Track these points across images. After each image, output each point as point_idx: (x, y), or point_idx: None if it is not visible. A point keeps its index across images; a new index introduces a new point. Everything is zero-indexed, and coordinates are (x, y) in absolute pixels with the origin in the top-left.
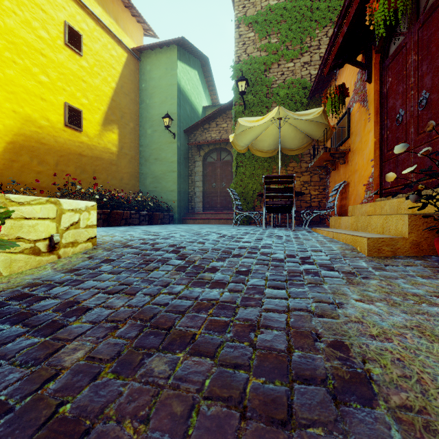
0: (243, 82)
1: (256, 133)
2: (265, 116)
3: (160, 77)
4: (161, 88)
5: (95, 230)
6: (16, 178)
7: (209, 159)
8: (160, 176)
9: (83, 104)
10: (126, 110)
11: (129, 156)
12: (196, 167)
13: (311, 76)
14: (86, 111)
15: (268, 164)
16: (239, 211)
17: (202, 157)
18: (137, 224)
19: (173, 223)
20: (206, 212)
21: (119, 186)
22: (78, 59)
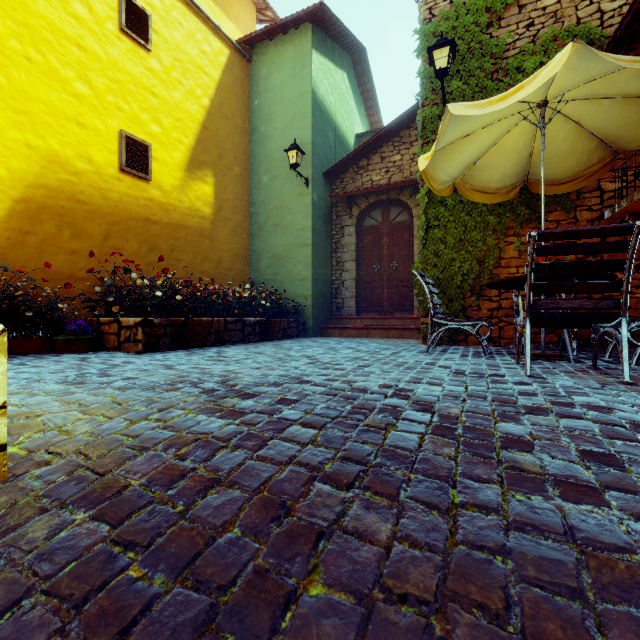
0: (443, 49)
1: (478, 149)
2: (526, 80)
3: (283, 83)
4: (285, 102)
5: (0, 422)
6: (32, 263)
7: (368, 221)
8: (283, 254)
9: (152, 134)
10: (227, 144)
11: (232, 221)
12: (345, 236)
13: (604, 15)
14: (159, 146)
15: (496, 220)
16: (441, 320)
17: (356, 218)
18: (239, 341)
19: (304, 335)
20: (362, 316)
21: (215, 274)
22: (144, 56)
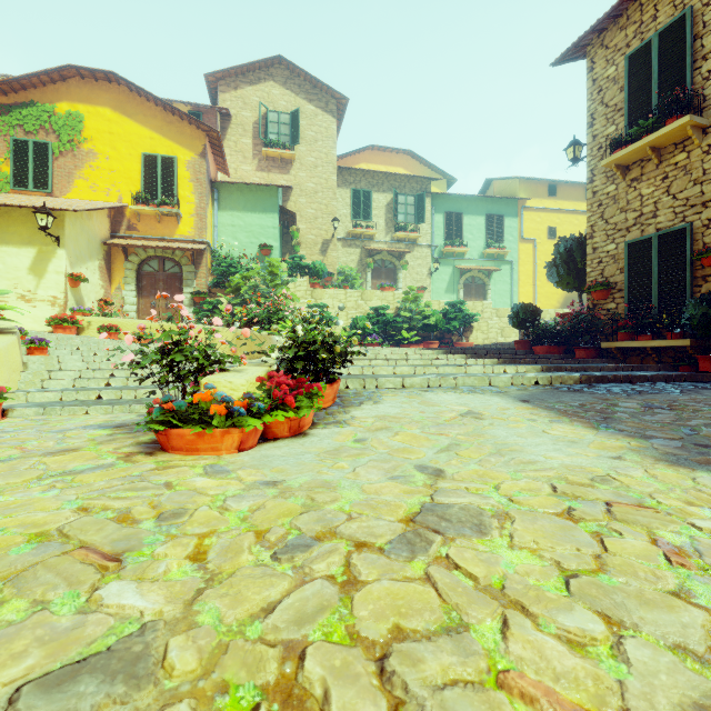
0: None
1: None
2: None
3: None
4: None
5: None
6: None
7: None
8: None
9: None
10: None
11: None
12: None
13: None
14: None
15: None
16: None
17: None
18: None
19: None
20: None
21: None
22: None
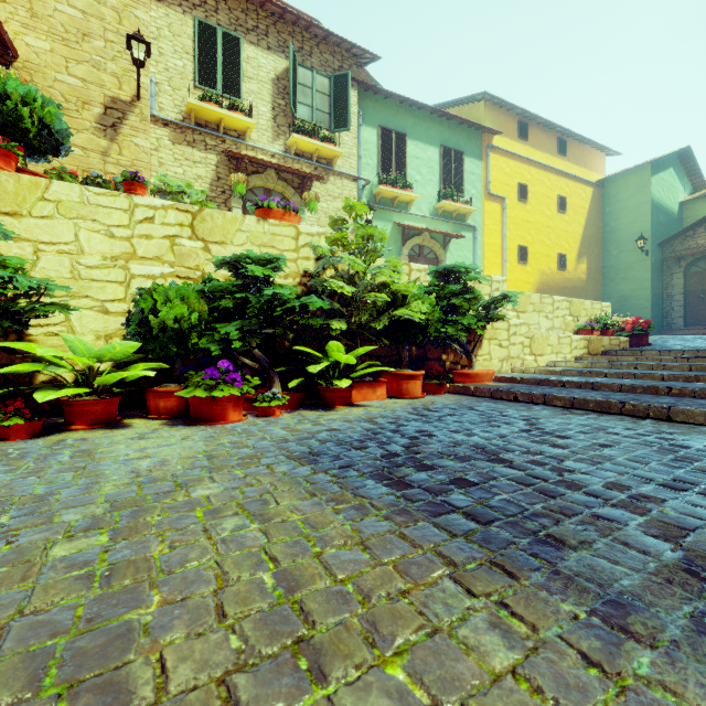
0: None
1: None
2: None
3: (628, 198)
4: (629, 208)
5: None
6: None
7: (693, 269)
8: (628, 295)
9: (566, 249)
10: (592, 239)
11: (594, 280)
12: (674, 279)
13: None
14: (567, 253)
15: None
16: None
17: (683, 268)
18: None
19: None
20: (689, 328)
21: None
22: (563, 217)
